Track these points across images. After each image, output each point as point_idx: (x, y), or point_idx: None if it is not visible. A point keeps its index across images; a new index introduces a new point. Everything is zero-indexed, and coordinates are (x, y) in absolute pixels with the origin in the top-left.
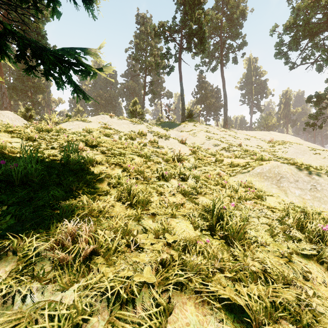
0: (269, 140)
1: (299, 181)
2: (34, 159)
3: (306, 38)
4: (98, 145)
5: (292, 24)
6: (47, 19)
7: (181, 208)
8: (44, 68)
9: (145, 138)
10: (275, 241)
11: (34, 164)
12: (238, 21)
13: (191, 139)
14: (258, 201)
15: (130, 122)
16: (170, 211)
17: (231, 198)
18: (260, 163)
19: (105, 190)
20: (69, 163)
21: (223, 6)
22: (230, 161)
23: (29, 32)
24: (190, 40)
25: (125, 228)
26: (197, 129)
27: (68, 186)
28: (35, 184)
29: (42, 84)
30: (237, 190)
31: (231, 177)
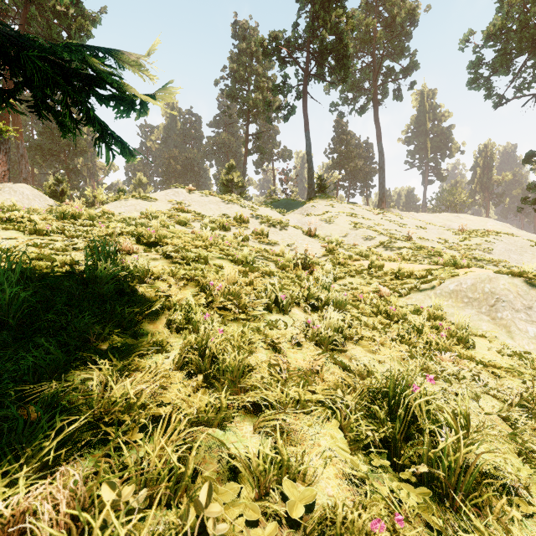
0: (458, 228)
1: (534, 308)
2: (15, 277)
3: (523, 52)
4: (159, 242)
5: (499, 29)
6: (88, 34)
7: (316, 382)
8: (35, 91)
9: (246, 226)
10: (534, 470)
11: (15, 286)
12: (404, 29)
13: (324, 227)
14: (459, 348)
15: (221, 200)
16: (293, 393)
17: (411, 348)
18: (453, 273)
19: (159, 340)
20: (95, 280)
21: (378, 5)
22: (396, 268)
23: None
24: (323, 62)
25: (185, 459)
26: (334, 212)
27: (81, 333)
28: (4, 334)
29: (82, 141)
30: (421, 330)
31: (400, 298)
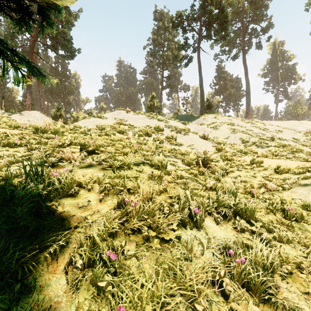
0: (302, 130)
1: None
2: None
3: None
4: (96, 150)
5: None
6: (72, 24)
7: None
8: None
9: (161, 133)
10: None
11: None
12: (263, 2)
13: (212, 132)
14: None
15: (146, 116)
16: None
17: None
18: None
19: None
20: (15, 199)
21: None
22: (272, 163)
23: (58, 39)
24: (210, 27)
25: None
26: (218, 122)
27: None
28: None
29: (72, 86)
30: None
31: (285, 191)
